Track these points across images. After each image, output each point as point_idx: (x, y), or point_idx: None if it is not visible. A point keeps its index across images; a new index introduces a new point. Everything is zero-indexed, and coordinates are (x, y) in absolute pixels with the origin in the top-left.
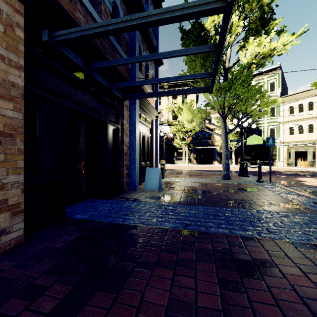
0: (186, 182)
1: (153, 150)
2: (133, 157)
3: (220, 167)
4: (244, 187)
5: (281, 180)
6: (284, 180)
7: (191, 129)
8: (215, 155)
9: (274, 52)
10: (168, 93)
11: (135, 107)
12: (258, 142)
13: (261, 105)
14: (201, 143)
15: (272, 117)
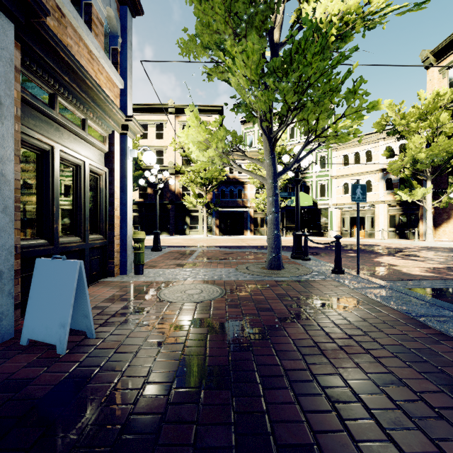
0: (193, 280)
1: (115, 207)
2: None
3: (255, 240)
4: (322, 293)
5: (360, 264)
6: (363, 264)
7: (206, 166)
8: (248, 221)
9: (370, 9)
10: None
11: None
12: (307, 203)
13: (348, 114)
14: (227, 203)
15: (322, 168)
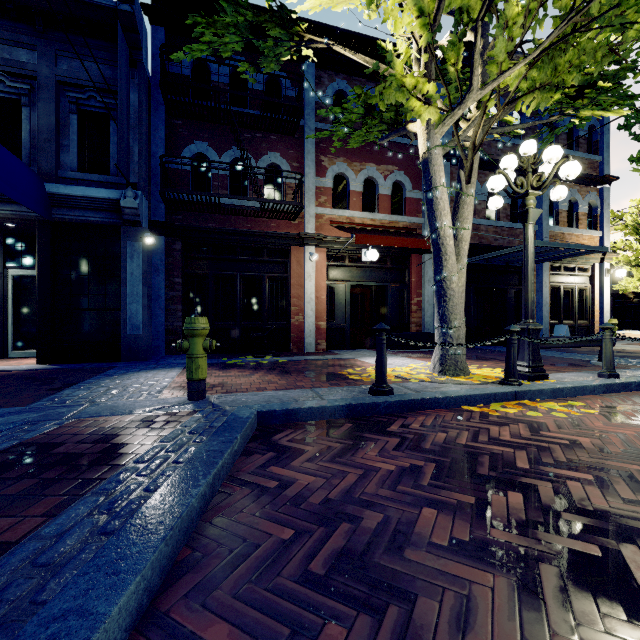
0: None
1: (594, 305)
2: (539, 315)
3: None
4: None
5: None
6: None
7: None
8: None
9: None
10: (561, 258)
11: (542, 267)
12: None
13: None
14: None
15: None
